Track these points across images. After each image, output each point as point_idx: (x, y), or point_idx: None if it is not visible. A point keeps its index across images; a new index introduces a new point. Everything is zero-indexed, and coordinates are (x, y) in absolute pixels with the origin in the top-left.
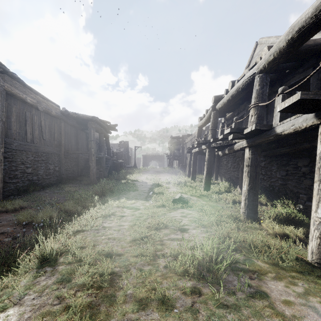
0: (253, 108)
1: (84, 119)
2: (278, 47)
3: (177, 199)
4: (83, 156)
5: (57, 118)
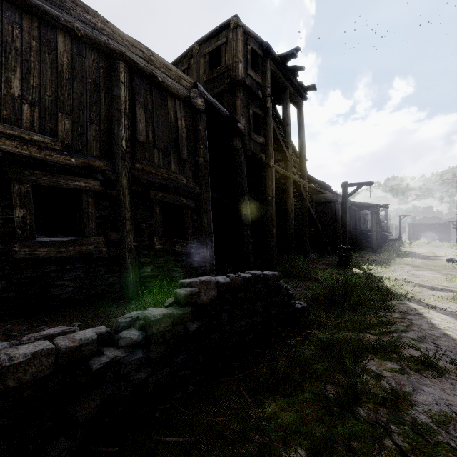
0: None
1: (366, 206)
2: None
3: (449, 259)
4: (357, 231)
5: (349, 207)
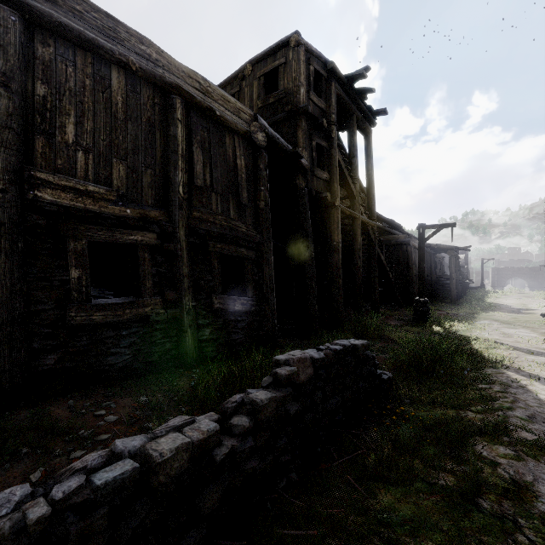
0: None
1: (444, 249)
2: None
3: (544, 313)
4: (433, 278)
5: None
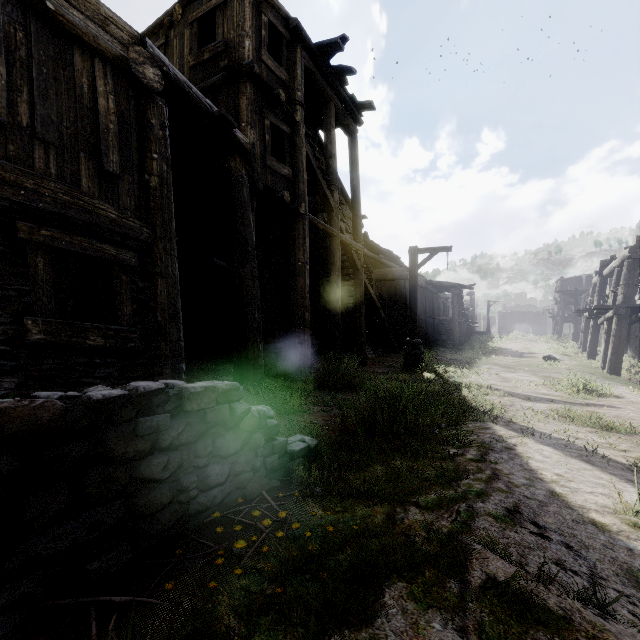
0: (610, 292)
1: (446, 286)
2: (618, 261)
3: (546, 356)
4: (436, 321)
5: (424, 288)
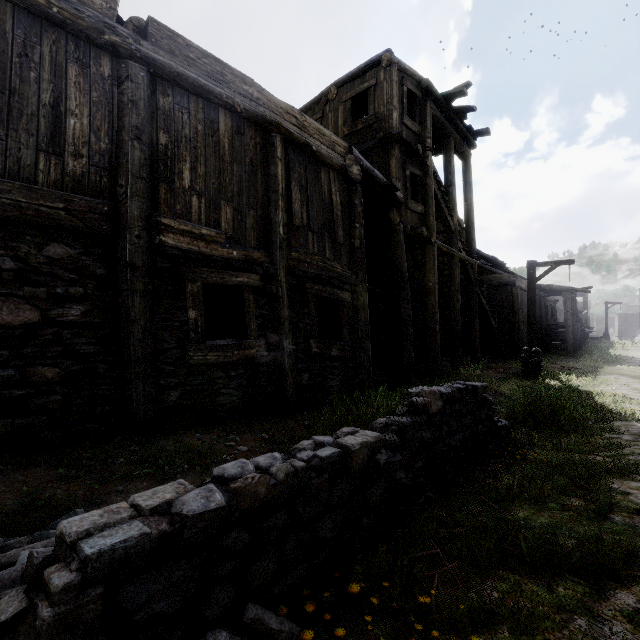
0: None
1: (557, 290)
2: None
3: None
4: (543, 326)
5: None
